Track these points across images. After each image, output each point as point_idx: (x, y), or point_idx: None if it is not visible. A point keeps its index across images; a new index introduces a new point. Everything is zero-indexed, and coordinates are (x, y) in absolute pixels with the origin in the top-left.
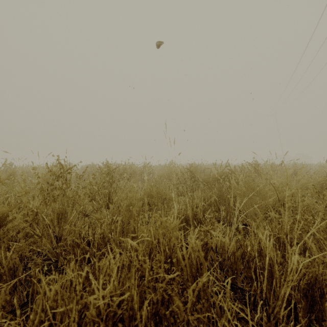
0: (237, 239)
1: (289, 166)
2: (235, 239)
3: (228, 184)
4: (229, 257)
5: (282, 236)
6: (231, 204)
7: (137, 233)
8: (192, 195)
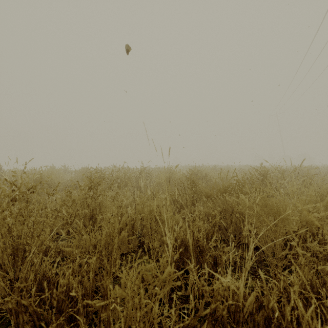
0: (258, 295)
1: (296, 170)
2: (255, 294)
3: (237, 200)
4: (245, 319)
5: (318, 285)
6: (244, 233)
7: (109, 298)
8: (193, 207)
